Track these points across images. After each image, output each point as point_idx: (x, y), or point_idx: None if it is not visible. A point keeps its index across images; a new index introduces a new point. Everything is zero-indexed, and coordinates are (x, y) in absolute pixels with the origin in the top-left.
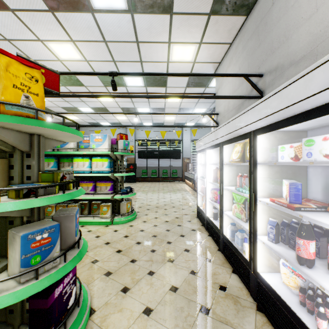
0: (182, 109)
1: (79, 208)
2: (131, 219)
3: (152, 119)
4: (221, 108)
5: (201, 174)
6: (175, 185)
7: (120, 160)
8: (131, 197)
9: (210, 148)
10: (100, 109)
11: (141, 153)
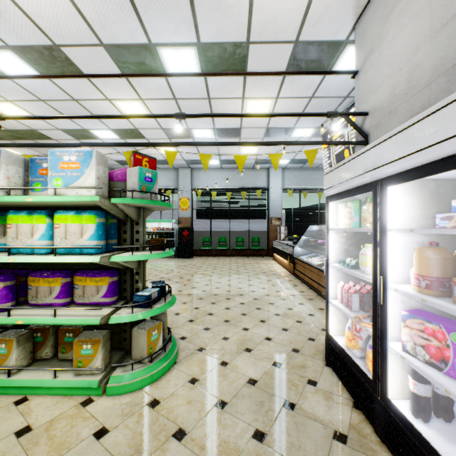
0: (271, 130)
1: (23, 346)
2: (159, 373)
3: (219, 152)
4: (378, 96)
5: (336, 255)
6: (257, 264)
7: (135, 219)
8: (177, 291)
9: (417, 175)
10: (128, 132)
11: (202, 211)
